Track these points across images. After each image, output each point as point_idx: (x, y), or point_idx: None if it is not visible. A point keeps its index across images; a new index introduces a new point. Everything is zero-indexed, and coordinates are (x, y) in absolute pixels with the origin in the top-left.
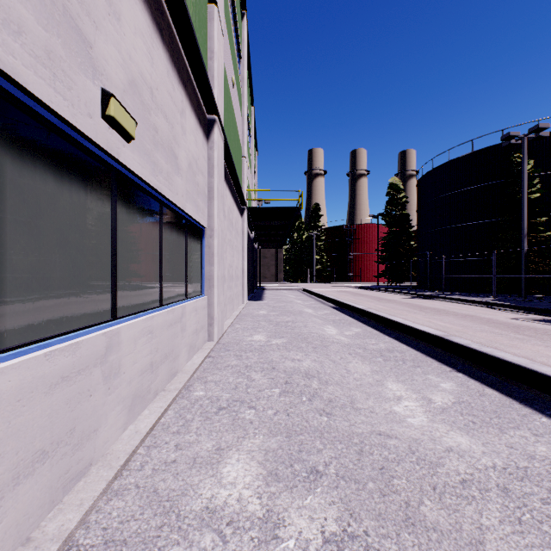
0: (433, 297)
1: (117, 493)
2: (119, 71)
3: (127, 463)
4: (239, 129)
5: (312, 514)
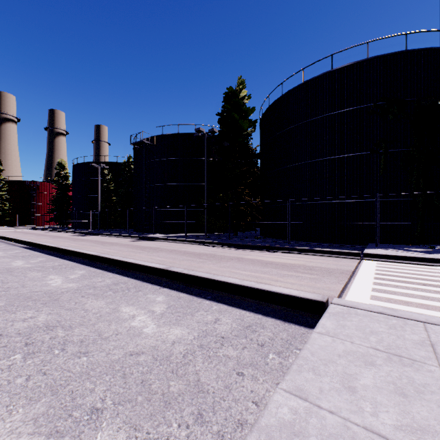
0: (63, 231)
1: None
2: None
3: None
4: None
5: None
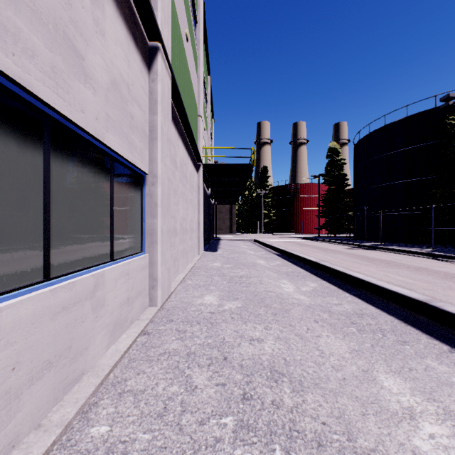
0: (374, 248)
1: None
2: None
3: None
4: (195, 88)
5: None
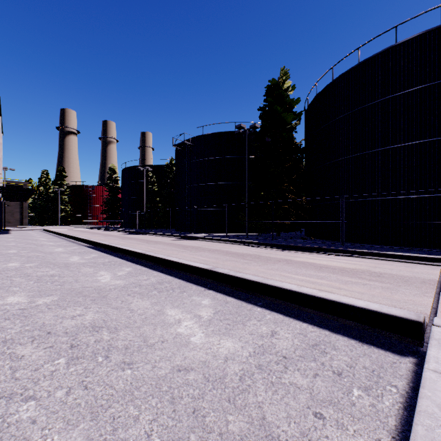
0: (113, 230)
1: None
2: None
3: None
4: None
5: (22, 244)
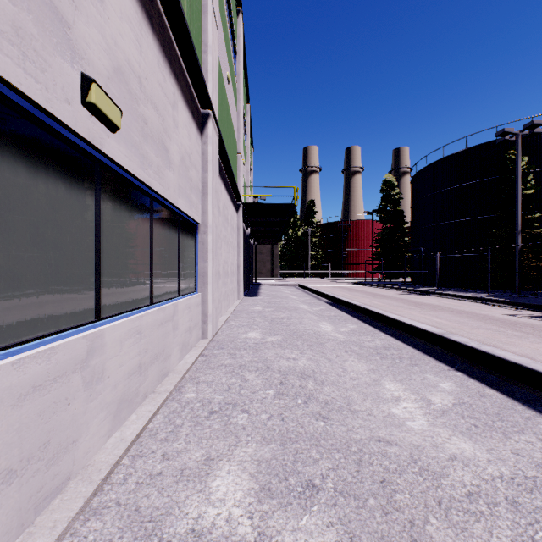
0: (427, 293)
1: (96, 512)
2: (102, 57)
3: (110, 476)
4: (235, 125)
5: (308, 538)
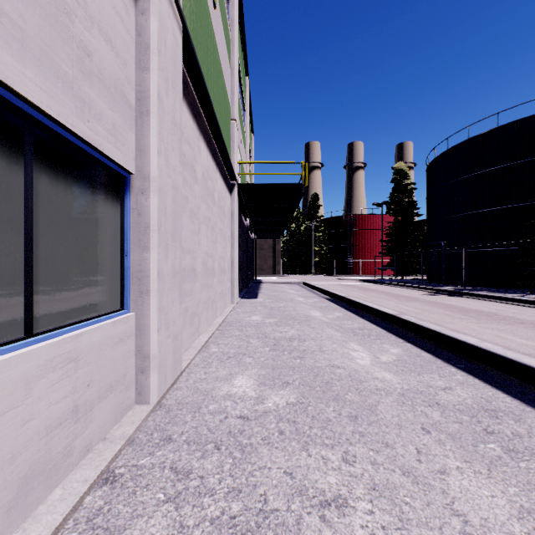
0: (459, 293)
1: None
2: None
3: None
4: (227, 81)
5: None
